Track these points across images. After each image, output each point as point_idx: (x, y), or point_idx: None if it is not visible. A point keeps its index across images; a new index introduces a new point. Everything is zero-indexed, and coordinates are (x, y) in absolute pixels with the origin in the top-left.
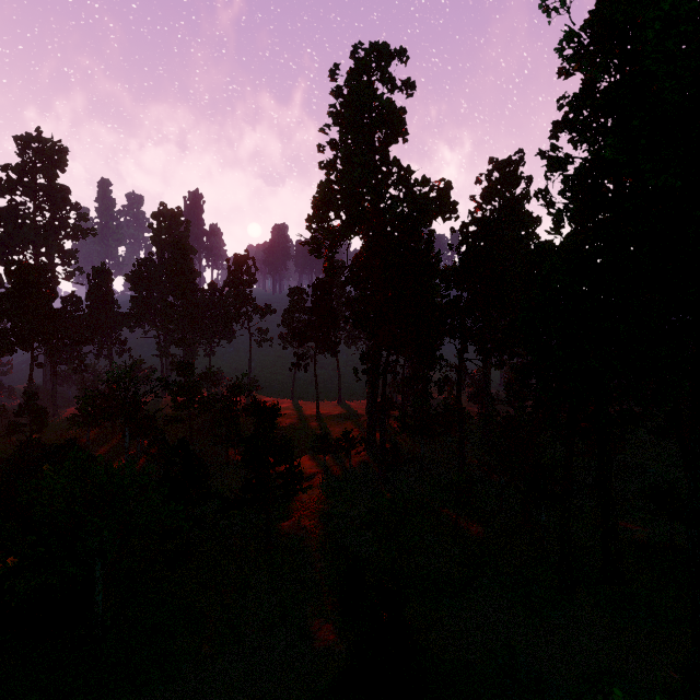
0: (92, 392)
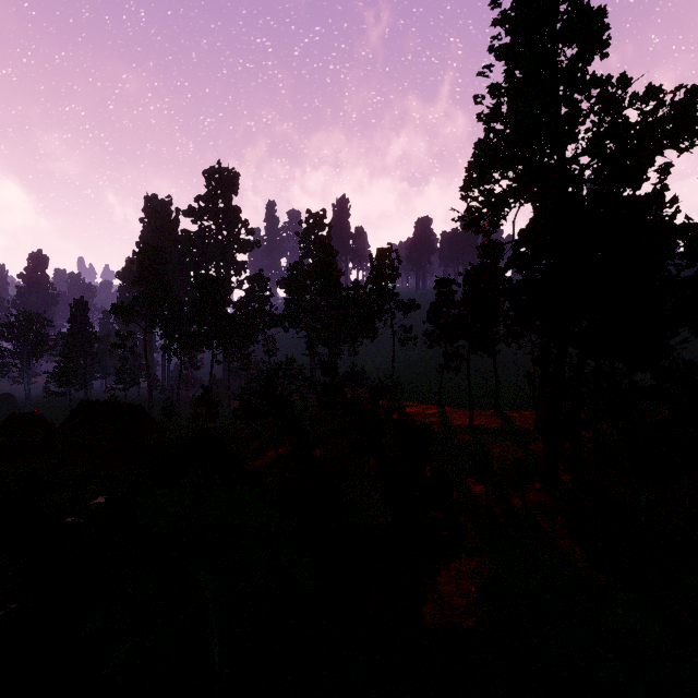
0: (246, 389)
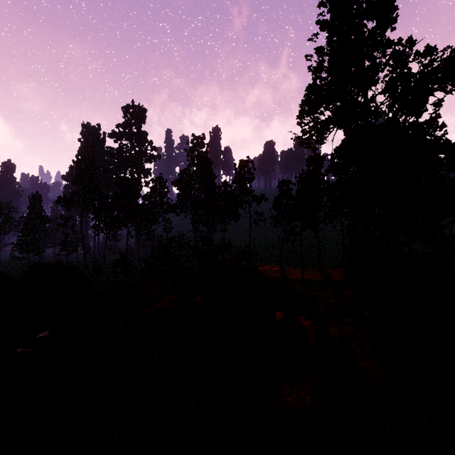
0: (149, 255)
